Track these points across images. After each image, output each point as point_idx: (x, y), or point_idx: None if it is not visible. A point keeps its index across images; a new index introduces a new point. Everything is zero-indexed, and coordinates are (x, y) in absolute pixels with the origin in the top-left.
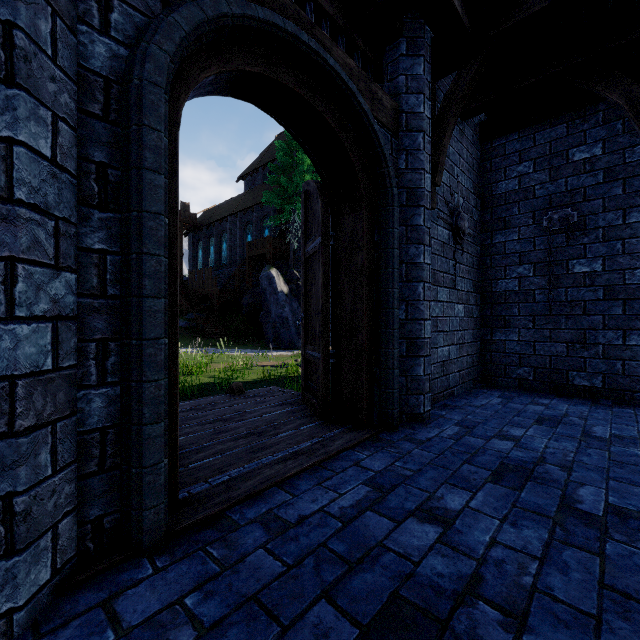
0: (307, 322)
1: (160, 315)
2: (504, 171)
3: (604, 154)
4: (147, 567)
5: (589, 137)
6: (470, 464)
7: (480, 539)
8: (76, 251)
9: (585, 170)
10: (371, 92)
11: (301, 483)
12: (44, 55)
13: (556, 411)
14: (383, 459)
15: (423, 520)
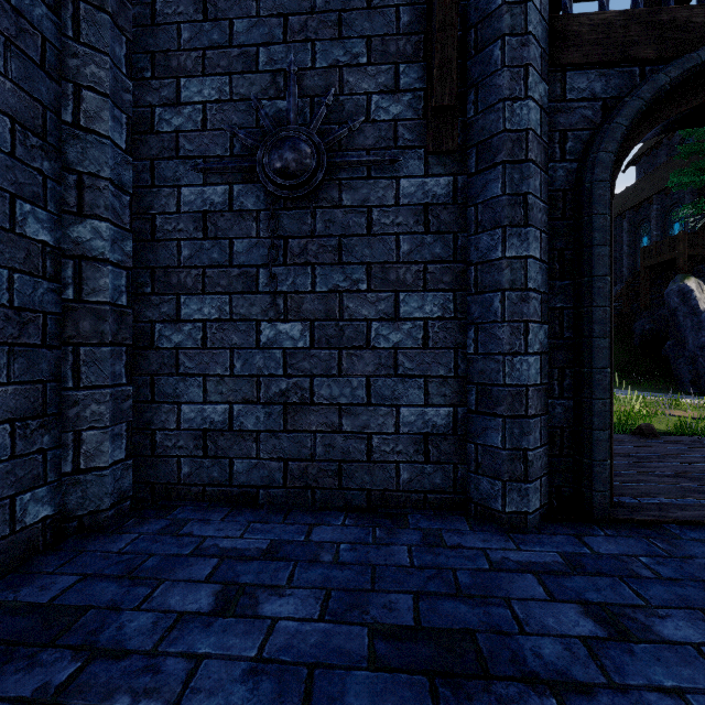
0: None
1: (605, 351)
2: None
3: None
4: (598, 530)
5: None
6: None
7: None
8: (547, 311)
9: None
10: None
11: None
12: (537, 200)
13: None
14: None
15: None
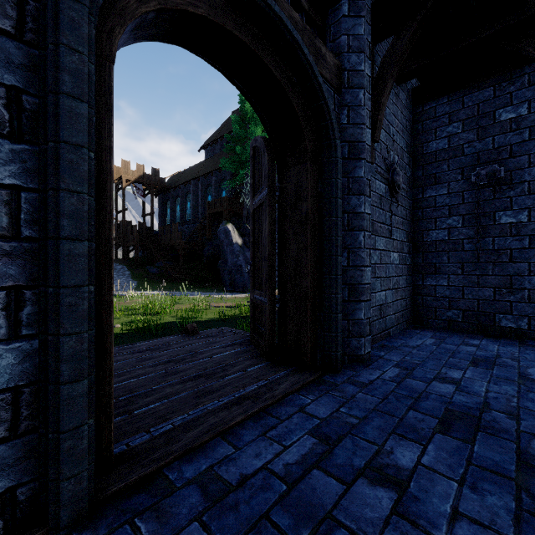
0: (255, 269)
1: (82, 260)
2: (434, 132)
3: (530, 113)
4: None
5: (515, 98)
6: (415, 410)
7: (440, 509)
8: None
9: (511, 129)
10: (315, 47)
11: (245, 433)
12: None
13: (488, 352)
14: (328, 404)
15: (374, 482)
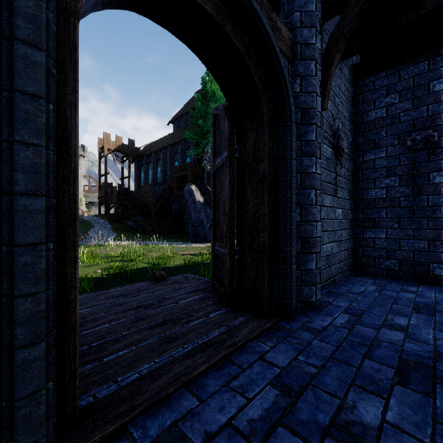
0: (216, 223)
1: (39, 216)
2: (373, 102)
3: None
4: None
5: None
6: (370, 359)
7: None
8: None
9: None
10: (272, 21)
11: (208, 383)
12: None
13: (426, 299)
14: (286, 352)
15: None
